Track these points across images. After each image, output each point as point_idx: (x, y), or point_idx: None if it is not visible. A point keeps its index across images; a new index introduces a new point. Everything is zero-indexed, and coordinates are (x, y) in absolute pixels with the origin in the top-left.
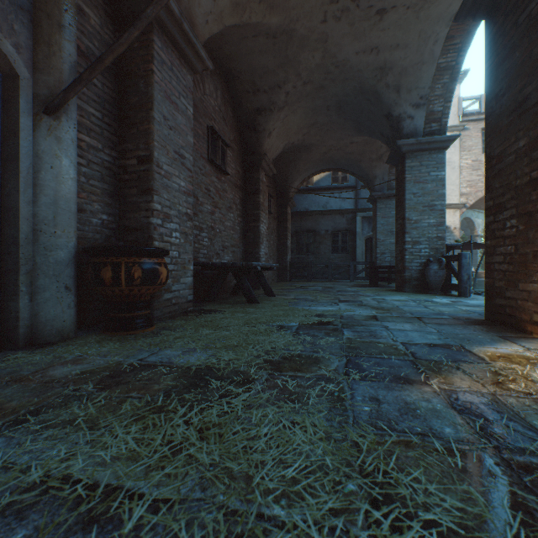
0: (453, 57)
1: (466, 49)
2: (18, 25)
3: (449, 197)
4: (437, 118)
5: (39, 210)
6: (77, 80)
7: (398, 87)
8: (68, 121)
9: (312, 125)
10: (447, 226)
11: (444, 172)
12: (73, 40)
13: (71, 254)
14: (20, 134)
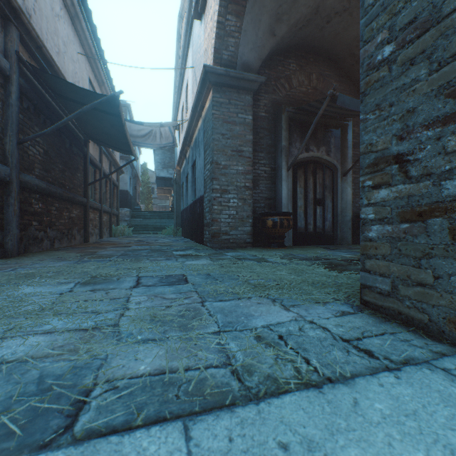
0: None
1: None
2: (337, 154)
3: None
4: None
5: (341, 205)
6: (353, 165)
7: None
8: (349, 176)
9: None
10: None
11: None
12: (350, 149)
13: (350, 218)
14: (337, 185)
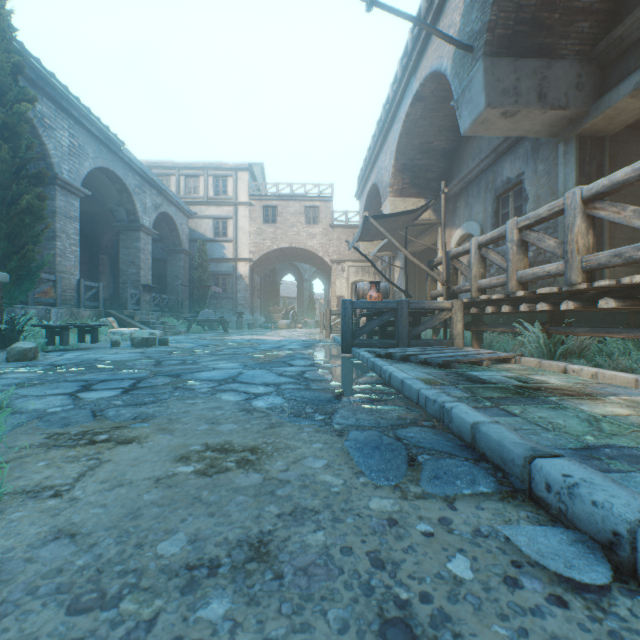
0: (122, 186)
1: (125, 184)
2: None
3: (243, 254)
4: (133, 213)
5: None
6: None
7: (102, 195)
8: None
9: (81, 202)
10: (241, 275)
11: (141, 244)
12: None
13: None
14: None
